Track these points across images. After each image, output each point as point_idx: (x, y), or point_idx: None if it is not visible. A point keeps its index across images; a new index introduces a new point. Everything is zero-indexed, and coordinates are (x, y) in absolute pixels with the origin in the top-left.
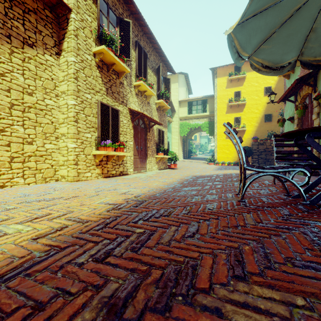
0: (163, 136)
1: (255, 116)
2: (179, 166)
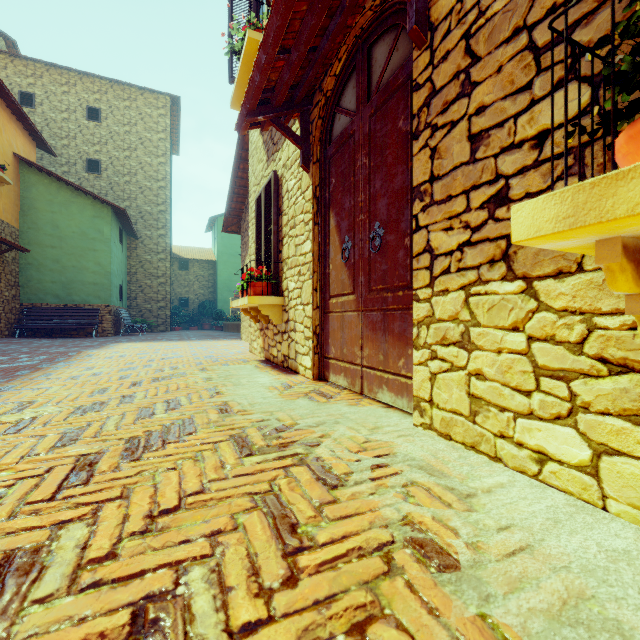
0: None
1: None
2: None
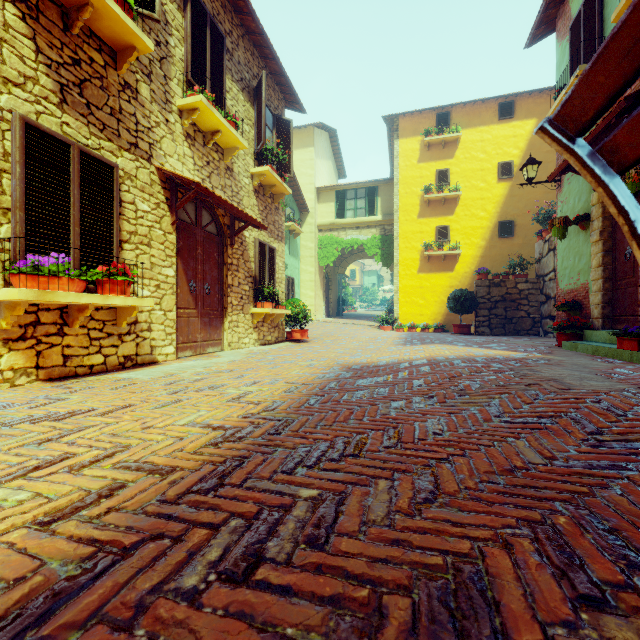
0: (274, 260)
1: (480, 224)
2: (315, 335)
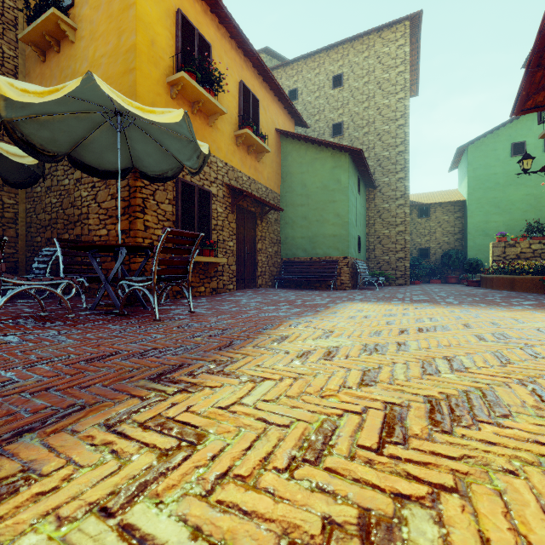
0: None
1: None
2: None
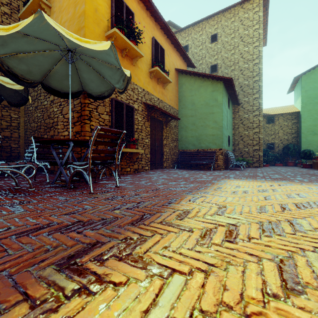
0: None
1: None
2: None
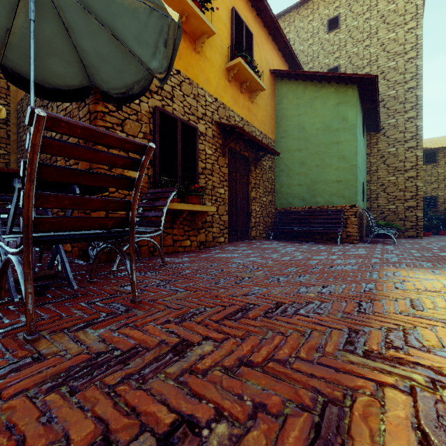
0: None
1: None
2: None
